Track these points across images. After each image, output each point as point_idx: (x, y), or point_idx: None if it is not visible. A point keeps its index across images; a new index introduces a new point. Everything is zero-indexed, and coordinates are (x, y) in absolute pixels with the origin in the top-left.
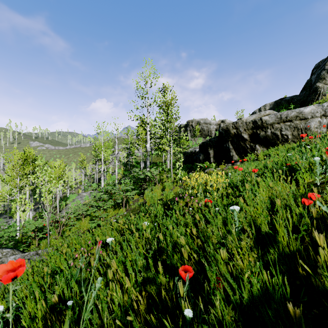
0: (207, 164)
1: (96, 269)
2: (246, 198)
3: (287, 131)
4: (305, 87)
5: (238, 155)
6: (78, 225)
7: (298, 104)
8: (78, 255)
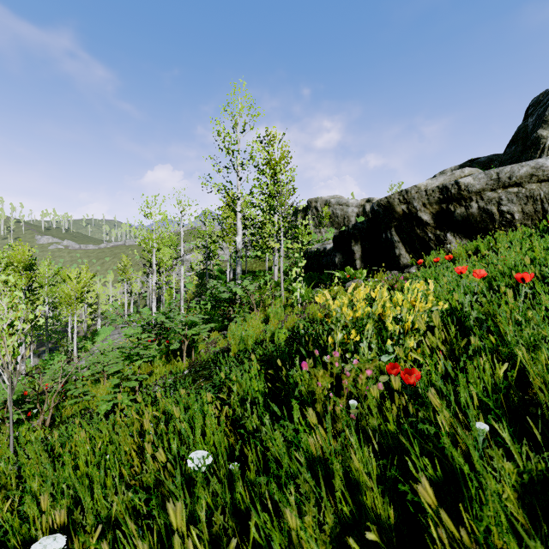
0: (350, 271)
1: None
2: None
3: (513, 205)
4: (514, 138)
5: (411, 253)
6: (90, 395)
7: None
8: None
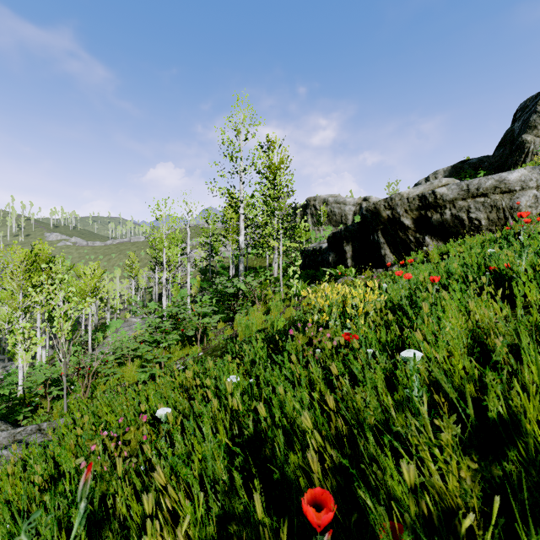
0: (342, 269)
1: (126, 482)
2: (427, 331)
3: (480, 213)
4: (502, 142)
5: (394, 253)
6: (119, 374)
7: (492, 171)
8: (97, 447)
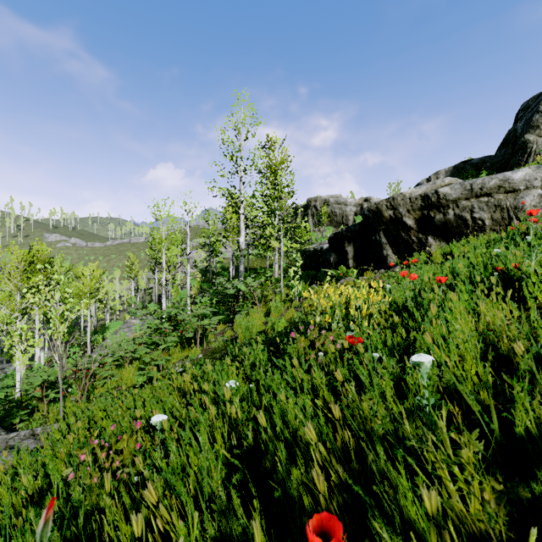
0: (343, 270)
1: (116, 497)
2: (436, 334)
3: (483, 212)
4: (505, 142)
5: (397, 254)
6: (117, 377)
7: (494, 171)
8: (87, 458)
